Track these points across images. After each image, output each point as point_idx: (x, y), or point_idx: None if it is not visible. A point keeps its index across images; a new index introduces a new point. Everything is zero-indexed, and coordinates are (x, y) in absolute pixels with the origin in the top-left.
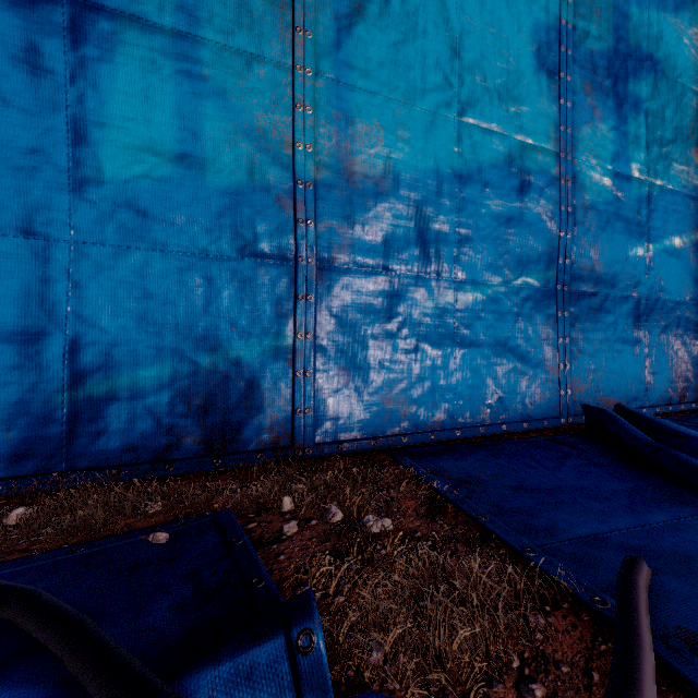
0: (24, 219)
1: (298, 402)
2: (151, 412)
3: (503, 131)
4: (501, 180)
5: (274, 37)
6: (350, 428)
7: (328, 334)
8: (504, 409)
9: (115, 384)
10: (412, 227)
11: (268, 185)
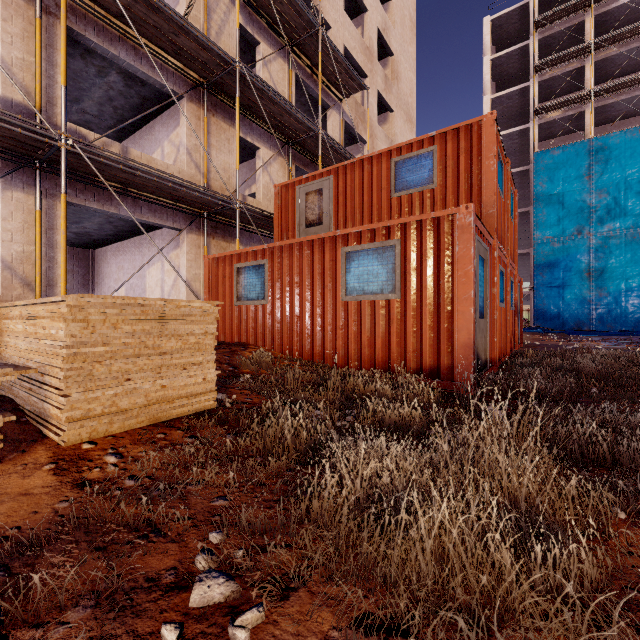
0: (557, 307)
1: (590, 325)
2: (570, 325)
3: (638, 281)
4: (637, 289)
5: (587, 281)
6: (600, 329)
7: (596, 317)
8: (638, 329)
9: (566, 322)
10: (613, 301)
11: (586, 299)
